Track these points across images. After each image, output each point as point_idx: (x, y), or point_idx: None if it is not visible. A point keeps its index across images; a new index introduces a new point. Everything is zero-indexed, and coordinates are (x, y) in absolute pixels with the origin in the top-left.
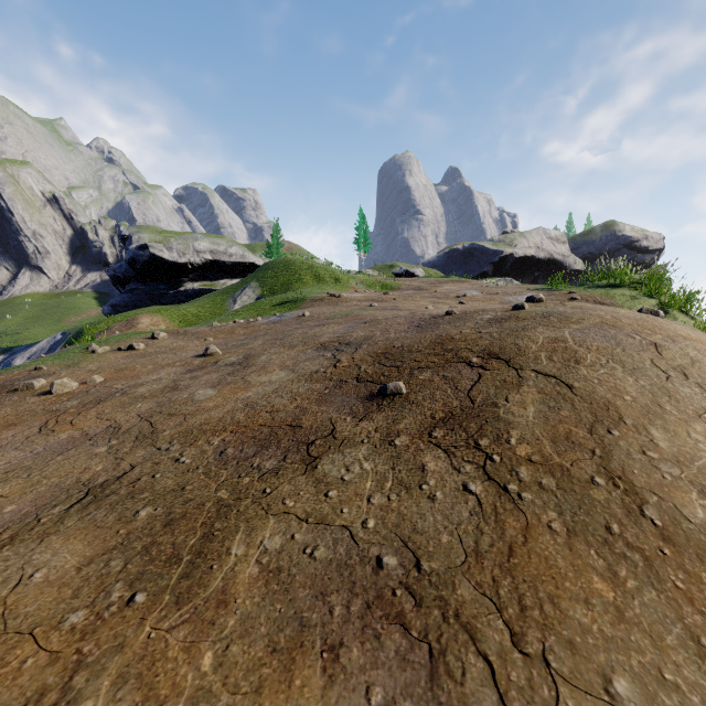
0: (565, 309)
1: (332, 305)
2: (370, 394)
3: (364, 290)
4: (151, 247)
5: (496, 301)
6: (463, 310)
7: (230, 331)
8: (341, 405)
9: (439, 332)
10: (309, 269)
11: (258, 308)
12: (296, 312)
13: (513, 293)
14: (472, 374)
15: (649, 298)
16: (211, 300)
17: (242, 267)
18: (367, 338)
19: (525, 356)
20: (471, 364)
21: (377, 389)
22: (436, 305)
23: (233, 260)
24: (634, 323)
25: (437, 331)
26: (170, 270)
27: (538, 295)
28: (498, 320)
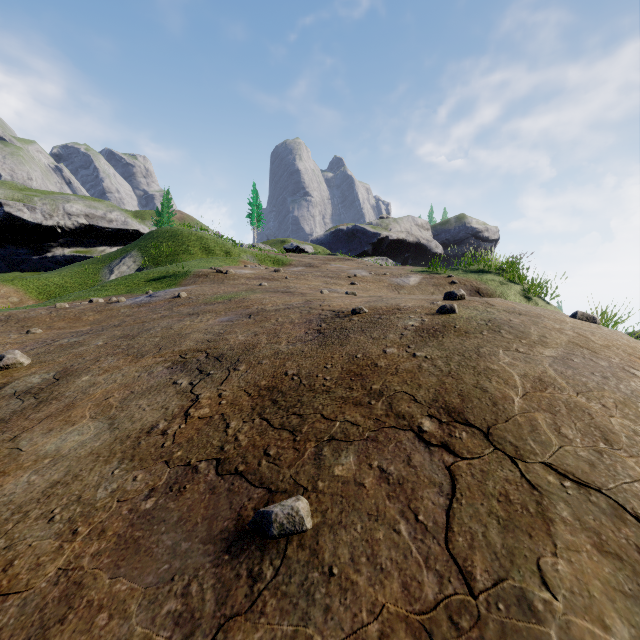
0: (507, 316)
1: (217, 282)
2: (235, 526)
3: (255, 265)
4: (6, 205)
5: (386, 283)
6: (372, 306)
7: (75, 316)
8: (165, 572)
9: (352, 349)
10: (198, 241)
11: (130, 282)
12: (171, 291)
13: (399, 275)
14: (435, 469)
15: (514, 284)
16: (82, 269)
17: (124, 234)
18: (248, 348)
19: (512, 422)
20: (424, 437)
21: (252, 517)
22: (329, 285)
23: (113, 227)
24: (611, 345)
25: (348, 346)
26: (33, 233)
27: (460, 291)
28: (430, 332)
